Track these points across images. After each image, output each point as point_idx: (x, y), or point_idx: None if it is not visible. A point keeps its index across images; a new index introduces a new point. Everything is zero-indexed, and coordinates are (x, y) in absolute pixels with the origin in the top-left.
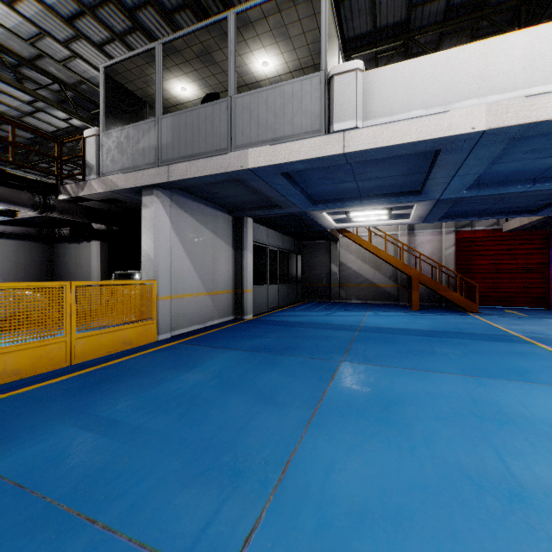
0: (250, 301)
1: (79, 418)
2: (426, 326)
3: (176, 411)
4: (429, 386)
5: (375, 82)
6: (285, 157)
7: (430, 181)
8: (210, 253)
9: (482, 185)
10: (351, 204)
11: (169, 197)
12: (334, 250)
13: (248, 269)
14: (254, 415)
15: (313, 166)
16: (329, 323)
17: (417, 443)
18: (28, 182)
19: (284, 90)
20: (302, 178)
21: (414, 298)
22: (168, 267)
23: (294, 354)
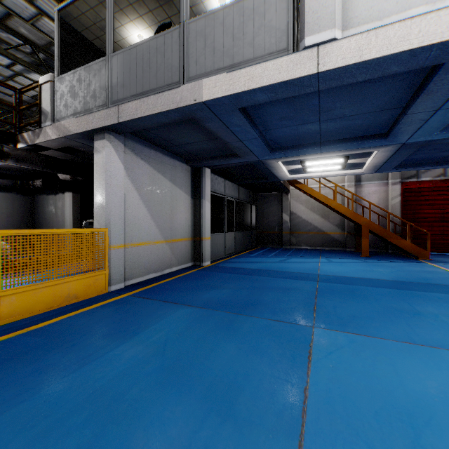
0: (208, 248)
1: None
2: (387, 275)
3: (78, 438)
4: None
5: None
6: (245, 84)
7: (406, 118)
8: (167, 201)
9: None
10: (309, 151)
11: (123, 143)
12: (285, 201)
13: (206, 217)
14: None
15: (277, 97)
16: (285, 270)
17: None
18: None
19: (243, 7)
20: (261, 119)
21: (364, 245)
22: (122, 215)
23: (255, 314)
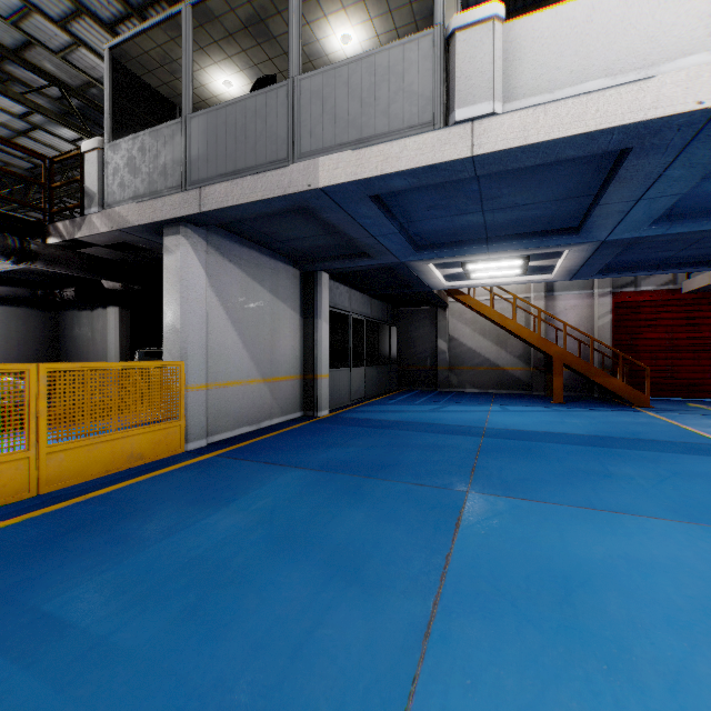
0: (325, 391)
1: (0, 617)
2: (582, 428)
3: (181, 601)
4: (627, 545)
5: (524, 38)
6: (378, 167)
7: (599, 209)
8: (266, 322)
9: (675, 218)
10: (472, 250)
11: (204, 239)
12: (441, 320)
13: (323, 345)
14: (322, 612)
15: (421, 183)
16: (438, 422)
17: (656, 700)
18: None
19: (375, 63)
20: (401, 208)
21: (556, 387)
22: (203, 342)
23: (391, 477)
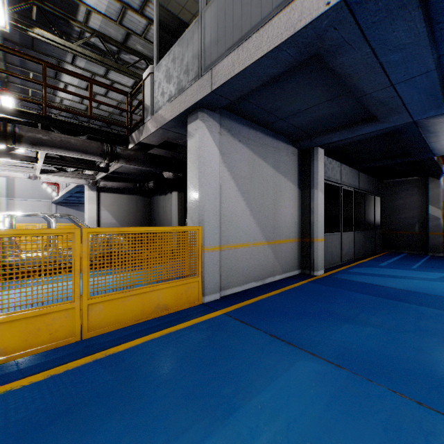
0: (321, 253)
1: None
2: None
3: None
4: None
5: None
6: None
7: None
8: (270, 193)
9: None
10: None
11: (218, 122)
12: (432, 188)
13: (319, 213)
14: None
15: None
16: None
17: None
18: (102, 134)
19: None
20: None
21: None
22: (216, 210)
23: None
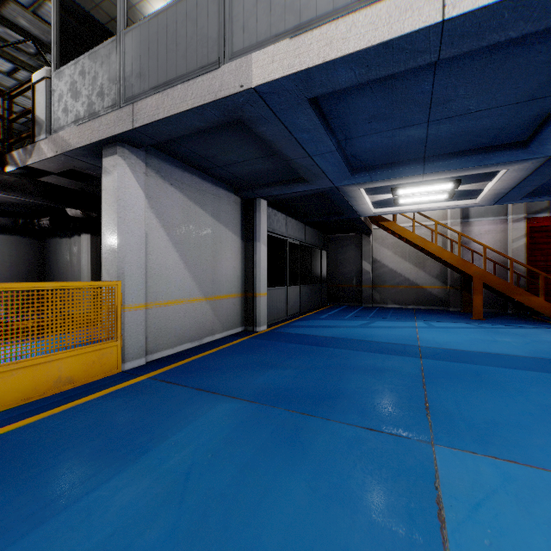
0: (264, 307)
1: None
2: (519, 348)
3: None
4: None
5: None
6: (319, 54)
7: None
8: (208, 244)
9: None
10: (407, 172)
11: (143, 161)
12: (366, 244)
13: (262, 266)
14: None
15: (369, 76)
16: (371, 339)
17: None
18: None
19: None
20: (341, 120)
21: (476, 304)
22: (141, 262)
23: (334, 415)
